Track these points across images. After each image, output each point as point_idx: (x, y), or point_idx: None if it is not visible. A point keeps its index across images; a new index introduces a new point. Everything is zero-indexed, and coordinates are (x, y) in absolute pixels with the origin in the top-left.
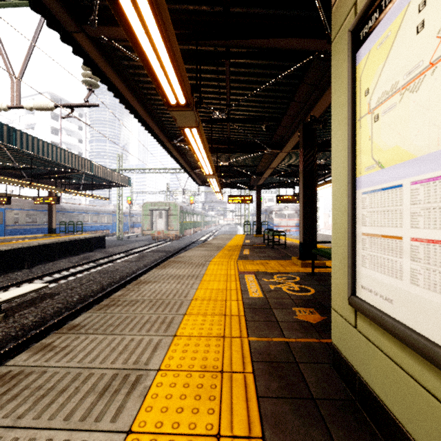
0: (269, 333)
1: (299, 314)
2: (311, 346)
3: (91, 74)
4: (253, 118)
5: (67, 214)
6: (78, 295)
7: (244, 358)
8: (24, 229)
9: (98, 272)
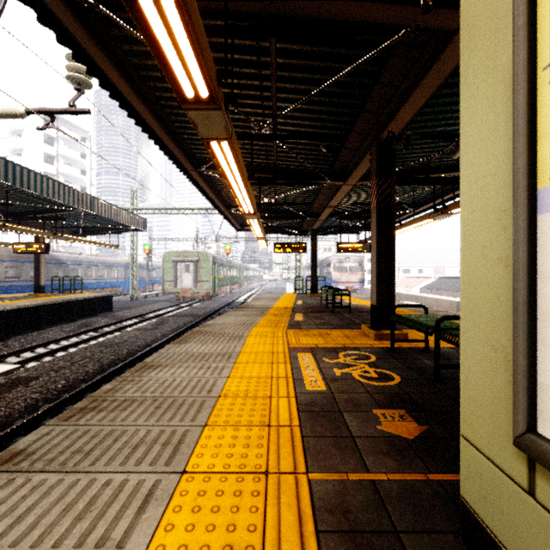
0: (341, 461)
1: (384, 422)
2: (414, 491)
3: (79, 67)
4: (308, 135)
5: (63, 267)
6: (65, 379)
7: (302, 524)
8: (2, 286)
9: (99, 345)
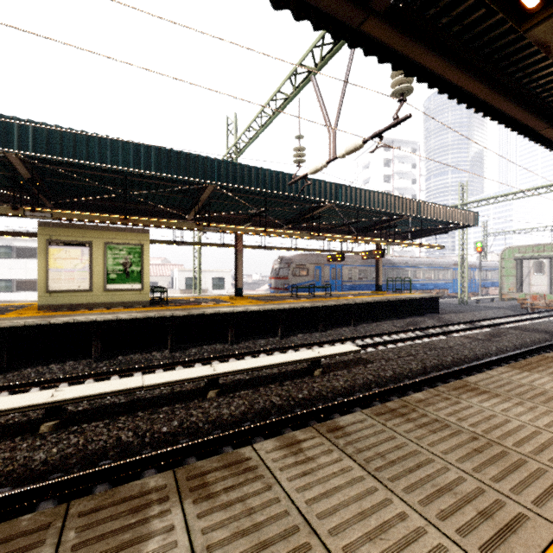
0: None
1: None
2: None
3: (401, 78)
4: None
5: (396, 269)
6: (391, 370)
7: None
8: (356, 285)
9: (423, 345)
